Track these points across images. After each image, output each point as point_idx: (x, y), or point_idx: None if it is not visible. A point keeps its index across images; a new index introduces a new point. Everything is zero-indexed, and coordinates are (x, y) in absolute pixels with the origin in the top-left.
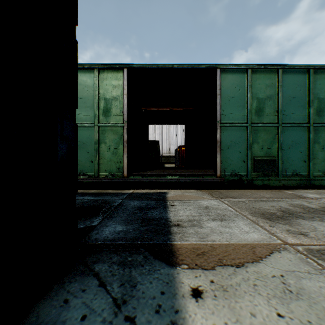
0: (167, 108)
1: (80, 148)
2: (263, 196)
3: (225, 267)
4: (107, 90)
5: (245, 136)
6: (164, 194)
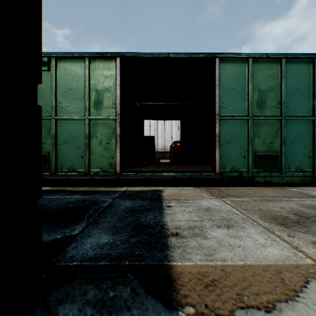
0: (163, 103)
1: (70, 143)
2: (267, 194)
3: (250, 312)
4: (99, 80)
5: (245, 130)
6: (160, 192)
